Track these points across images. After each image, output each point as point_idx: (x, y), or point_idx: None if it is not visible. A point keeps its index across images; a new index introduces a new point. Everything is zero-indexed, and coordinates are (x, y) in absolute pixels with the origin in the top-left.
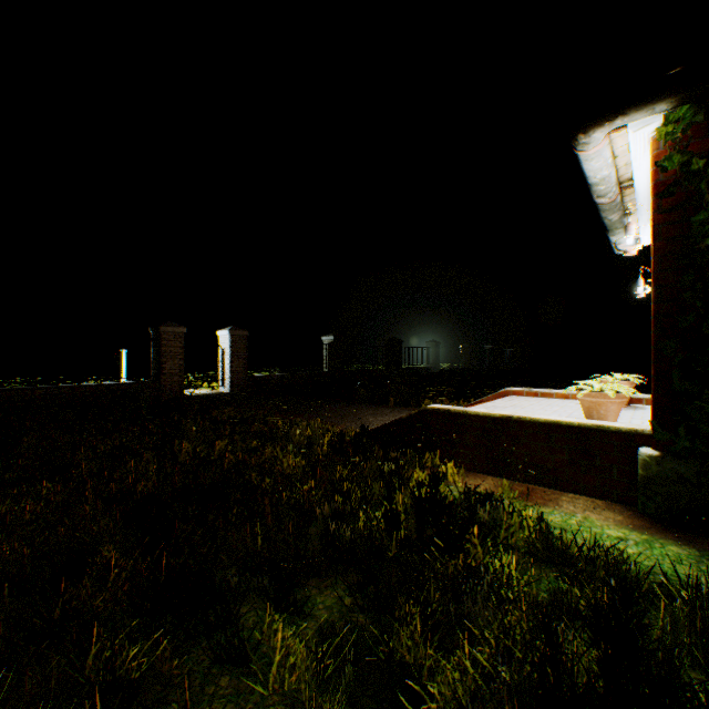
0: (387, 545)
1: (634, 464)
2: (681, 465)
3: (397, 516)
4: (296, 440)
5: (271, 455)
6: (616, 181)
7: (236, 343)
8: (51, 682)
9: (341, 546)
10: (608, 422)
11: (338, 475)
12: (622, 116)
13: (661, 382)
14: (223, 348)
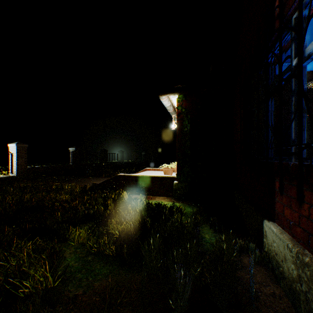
0: (104, 214)
1: (173, 186)
2: (182, 184)
3: (108, 204)
4: (65, 190)
5: (55, 197)
6: (172, 107)
7: (20, 151)
8: (0, 256)
9: (90, 215)
10: (168, 175)
11: (85, 199)
12: (168, 94)
13: (179, 163)
14: (12, 153)
